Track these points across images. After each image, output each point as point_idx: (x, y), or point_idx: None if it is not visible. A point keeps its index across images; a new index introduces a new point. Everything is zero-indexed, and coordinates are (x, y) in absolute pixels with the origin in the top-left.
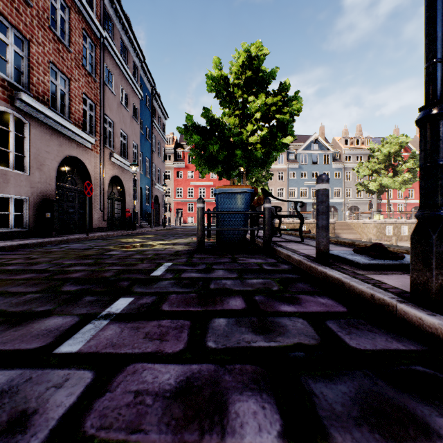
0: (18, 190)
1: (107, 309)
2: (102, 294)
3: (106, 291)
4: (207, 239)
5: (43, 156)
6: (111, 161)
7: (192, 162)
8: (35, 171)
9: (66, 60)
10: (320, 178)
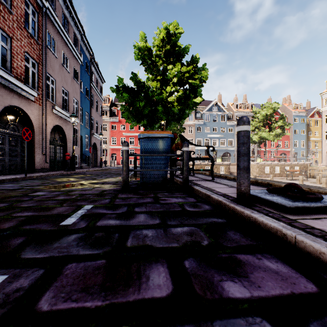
0: None
1: None
2: None
3: None
4: (133, 178)
5: None
6: (53, 113)
7: (122, 116)
8: None
9: (8, 20)
10: (241, 119)
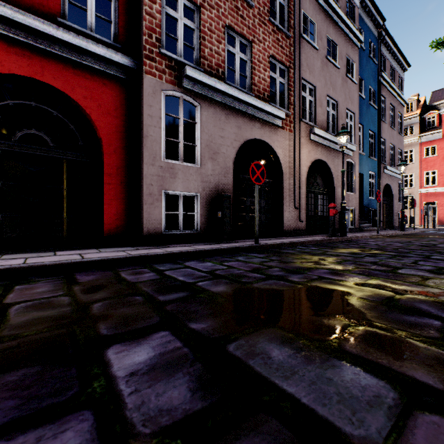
0: (186, 185)
1: None
2: None
3: None
4: None
5: (217, 142)
6: (312, 141)
7: None
8: (207, 161)
9: (247, 19)
10: None
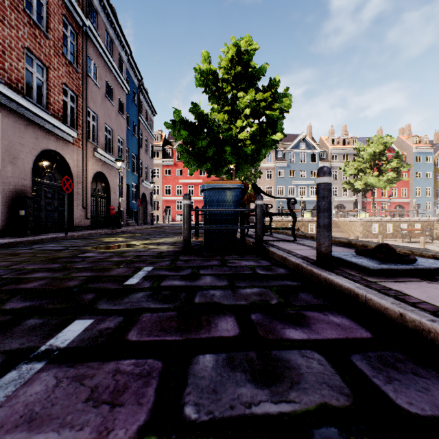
0: None
1: (50, 340)
2: (52, 314)
3: (60, 308)
4: (195, 238)
5: (17, 148)
6: (95, 156)
7: (180, 158)
8: (7, 164)
9: (44, 47)
10: (321, 170)
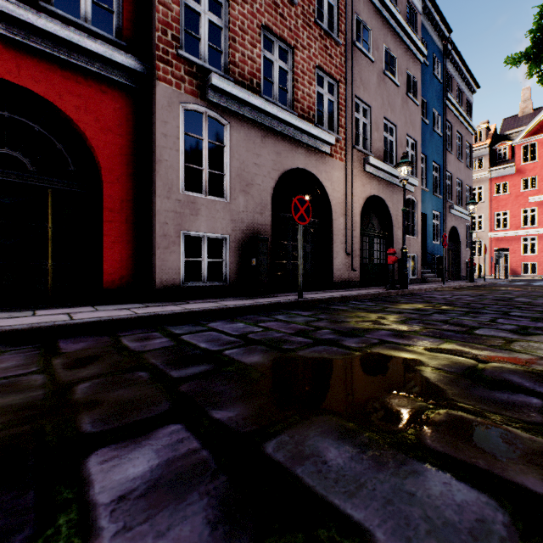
0: (212, 224)
1: None
2: None
3: None
4: None
5: (251, 171)
6: (366, 172)
7: None
8: (238, 195)
9: (288, 19)
10: None
